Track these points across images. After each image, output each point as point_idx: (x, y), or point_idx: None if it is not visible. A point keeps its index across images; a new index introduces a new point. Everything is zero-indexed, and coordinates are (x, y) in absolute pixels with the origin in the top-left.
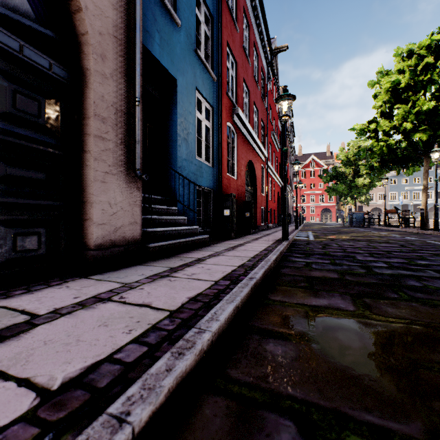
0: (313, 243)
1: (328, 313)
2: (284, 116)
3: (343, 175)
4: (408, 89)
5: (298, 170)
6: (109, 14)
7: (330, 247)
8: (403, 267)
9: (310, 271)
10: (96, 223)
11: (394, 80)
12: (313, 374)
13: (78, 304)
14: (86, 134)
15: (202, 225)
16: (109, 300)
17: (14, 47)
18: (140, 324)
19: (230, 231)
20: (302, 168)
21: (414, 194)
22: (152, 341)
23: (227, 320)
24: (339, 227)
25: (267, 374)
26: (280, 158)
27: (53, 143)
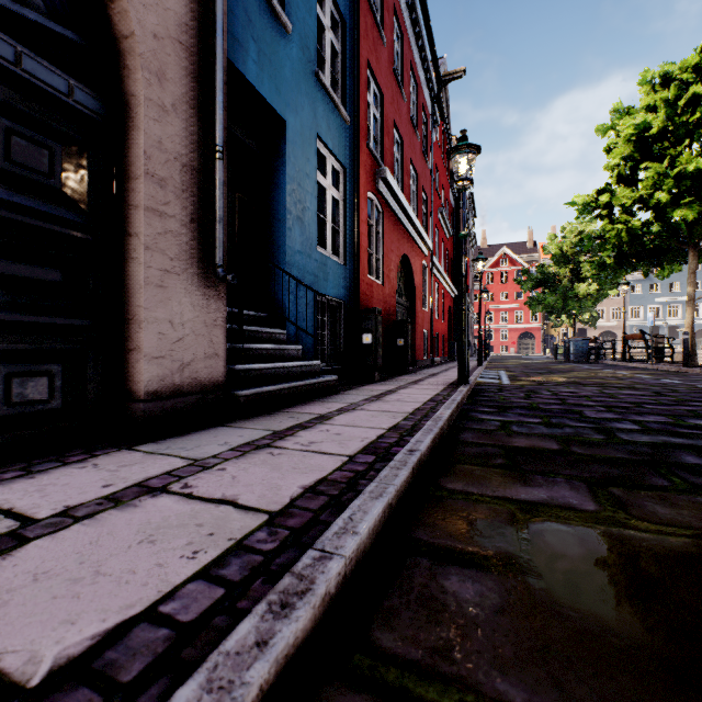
0: (510, 388)
1: (550, 516)
2: (462, 180)
3: (554, 279)
4: (663, 138)
5: (482, 271)
6: (171, 5)
7: (538, 396)
8: (668, 430)
9: (510, 438)
10: (148, 356)
11: (641, 122)
12: (538, 643)
13: (109, 499)
14: (132, 206)
15: (327, 360)
16: (164, 490)
17: (7, 54)
18: (214, 539)
19: (373, 369)
20: (488, 267)
21: (669, 309)
22: (233, 575)
23: (373, 530)
24: (548, 362)
25: (450, 643)
26: (452, 251)
27: (75, 220)
